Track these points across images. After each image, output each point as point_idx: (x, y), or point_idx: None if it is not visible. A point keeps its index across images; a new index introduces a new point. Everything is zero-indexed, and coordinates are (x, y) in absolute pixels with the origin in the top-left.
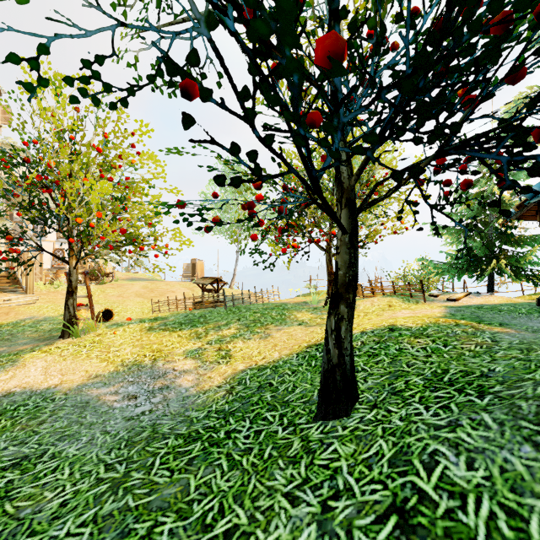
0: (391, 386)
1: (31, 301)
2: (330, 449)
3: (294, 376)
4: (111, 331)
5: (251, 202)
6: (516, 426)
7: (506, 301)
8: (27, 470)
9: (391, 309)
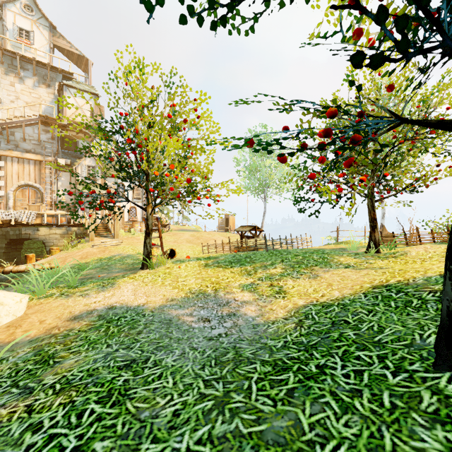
0: None
1: (118, 243)
2: None
3: (374, 316)
4: (176, 265)
5: (328, 128)
6: None
7: None
8: (137, 372)
9: None
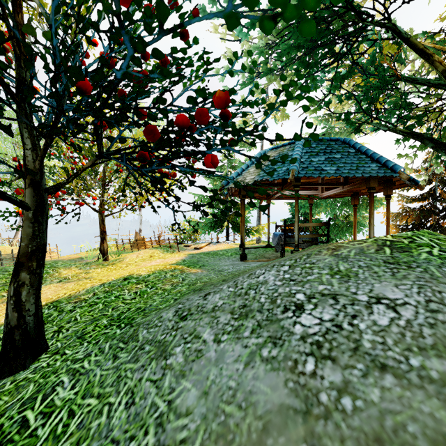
0: (84, 330)
1: None
2: None
3: None
4: None
5: None
6: (116, 347)
7: (228, 247)
8: None
9: (151, 259)
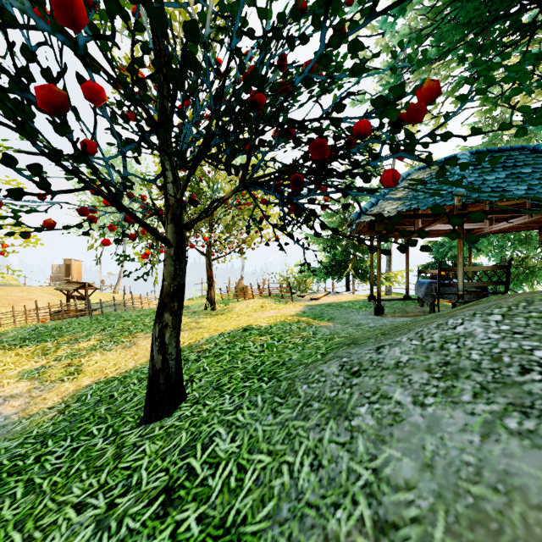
0: (218, 382)
1: None
2: (139, 450)
3: (139, 385)
4: None
5: (83, 208)
6: (272, 402)
7: (352, 299)
8: None
9: (262, 309)
